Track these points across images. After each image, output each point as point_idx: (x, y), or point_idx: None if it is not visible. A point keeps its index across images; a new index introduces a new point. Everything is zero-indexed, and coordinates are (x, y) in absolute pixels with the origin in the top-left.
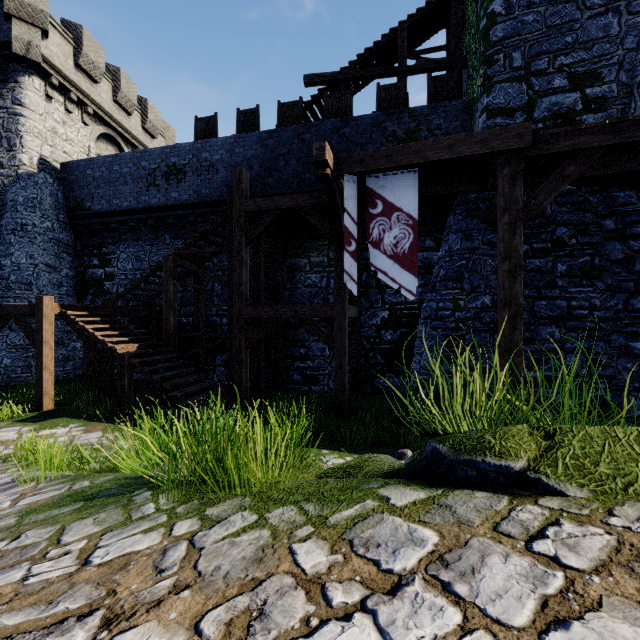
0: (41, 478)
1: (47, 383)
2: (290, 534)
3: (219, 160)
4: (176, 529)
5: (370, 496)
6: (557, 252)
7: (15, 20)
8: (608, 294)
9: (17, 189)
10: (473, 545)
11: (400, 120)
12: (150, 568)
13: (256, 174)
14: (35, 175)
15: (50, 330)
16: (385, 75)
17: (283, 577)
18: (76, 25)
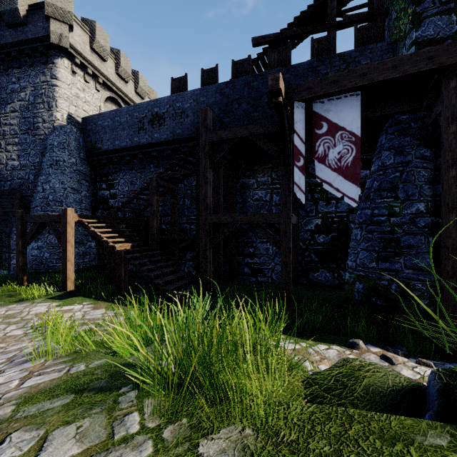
0: (49, 356)
1: (69, 271)
2: None
3: (188, 107)
4: None
5: None
6: None
7: (52, 20)
8: None
9: (53, 136)
10: None
11: (332, 64)
12: None
13: (216, 116)
14: (65, 126)
15: (71, 233)
16: (317, 31)
17: None
18: (91, 21)
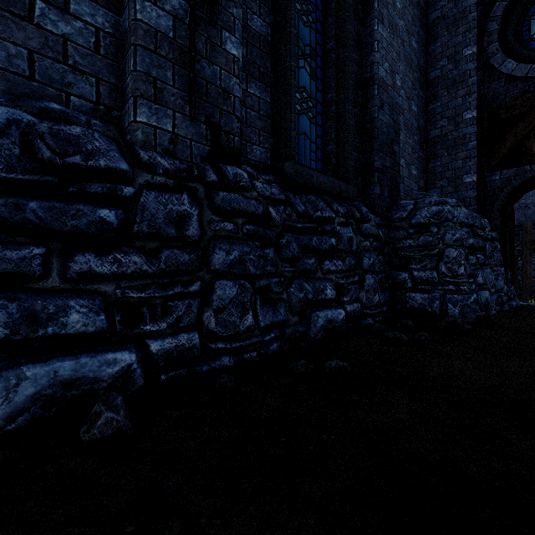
0: None
1: None
2: None
3: (530, 203)
4: None
5: None
6: None
7: None
8: None
9: None
10: None
11: None
12: None
13: None
14: None
15: None
16: None
17: None
18: None
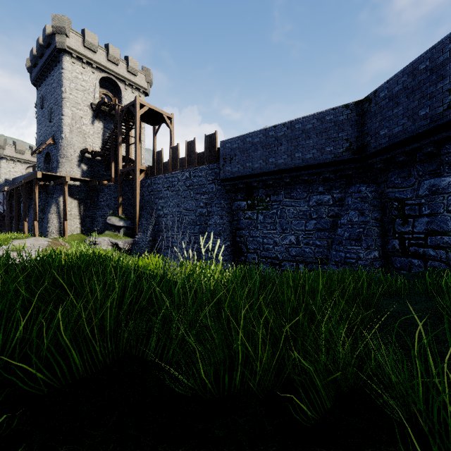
0: None
1: None
2: None
3: None
4: None
5: None
6: None
7: None
8: None
9: None
10: None
11: None
12: None
13: None
14: (3, 183)
15: None
16: None
17: None
18: (15, 142)
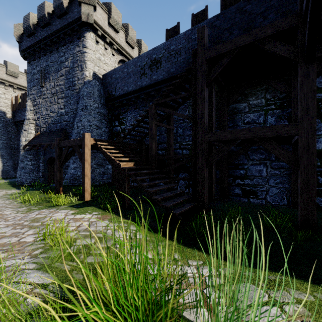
0: None
1: (87, 184)
2: None
3: (181, 47)
4: None
5: None
6: None
7: (82, 4)
8: None
9: (84, 89)
10: None
11: None
12: None
13: None
14: (91, 81)
15: (88, 153)
16: None
17: None
18: (108, 3)
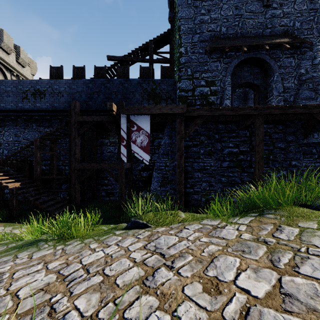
0: None
1: None
2: (89, 243)
3: (64, 90)
4: (57, 248)
5: (112, 233)
6: (201, 145)
7: None
8: (216, 161)
9: None
10: (127, 238)
11: (149, 84)
12: (52, 255)
13: (83, 99)
14: None
15: None
16: (143, 61)
17: (86, 250)
18: None
